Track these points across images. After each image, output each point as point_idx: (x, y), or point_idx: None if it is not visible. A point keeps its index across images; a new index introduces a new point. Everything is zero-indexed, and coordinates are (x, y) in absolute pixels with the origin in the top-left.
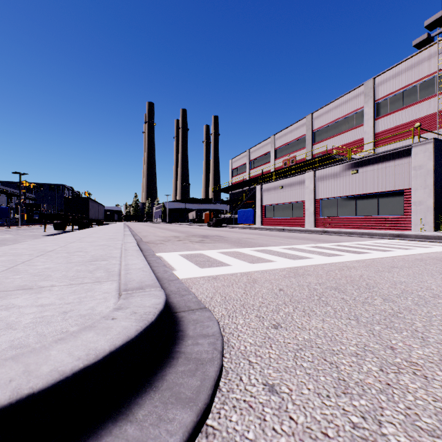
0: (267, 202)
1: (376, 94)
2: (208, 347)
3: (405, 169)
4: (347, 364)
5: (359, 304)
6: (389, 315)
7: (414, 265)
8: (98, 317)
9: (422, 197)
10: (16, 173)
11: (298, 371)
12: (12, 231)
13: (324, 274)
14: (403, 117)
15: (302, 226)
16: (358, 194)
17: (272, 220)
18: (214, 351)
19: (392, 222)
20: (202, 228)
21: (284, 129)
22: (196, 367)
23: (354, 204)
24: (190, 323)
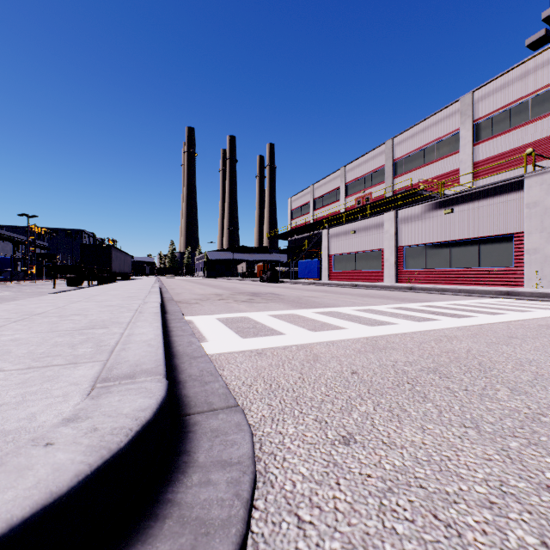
0: (336, 251)
1: (475, 112)
2: (225, 491)
3: (515, 207)
4: (478, 527)
5: (475, 399)
6: (526, 420)
7: (540, 334)
8: (29, 437)
9: (538, 243)
10: (22, 215)
11: (387, 545)
12: (14, 288)
13: (415, 348)
14: (511, 141)
15: (380, 281)
16: (453, 240)
17: (342, 274)
18: (234, 500)
19: (498, 276)
20: (252, 284)
21: (358, 159)
22: (194, 542)
23: (448, 253)
24: (206, 436)
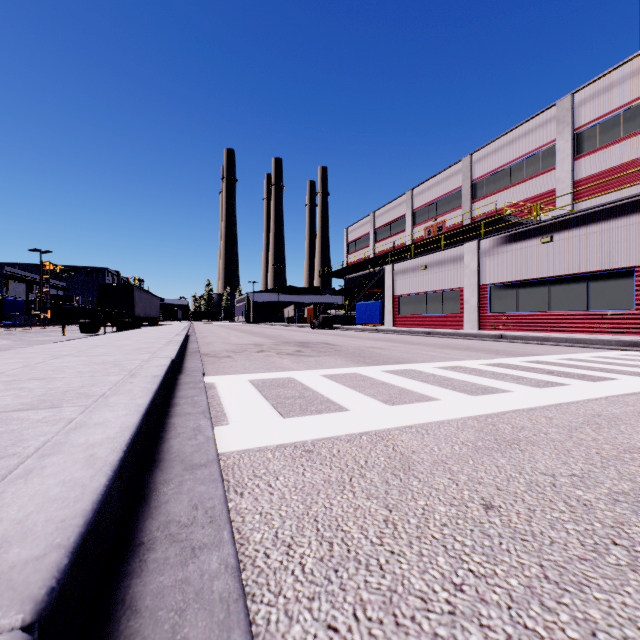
0: (402, 291)
1: (576, 119)
2: None
3: (637, 233)
4: None
5: None
6: None
7: None
8: None
9: None
10: (34, 250)
11: None
12: (16, 335)
13: (566, 441)
14: (623, 153)
15: (458, 327)
16: (553, 276)
17: (410, 319)
18: None
19: (613, 321)
20: (301, 331)
21: (428, 180)
22: None
23: (546, 293)
24: None
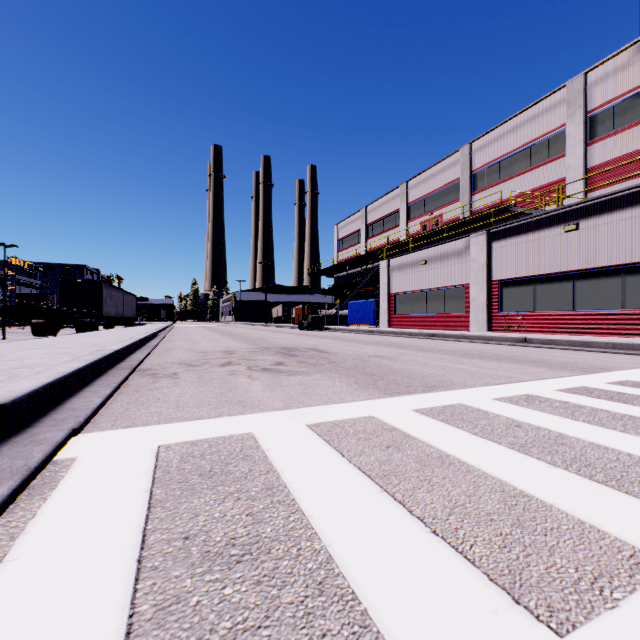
0: (399, 288)
1: (588, 100)
2: None
3: None
4: None
5: None
6: None
7: None
8: None
9: None
10: None
11: None
12: None
13: None
14: None
15: (463, 328)
16: (579, 269)
17: (407, 319)
18: None
19: None
20: (288, 333)
21: (423, 172)
22: None
23: (570, 289)
24: None
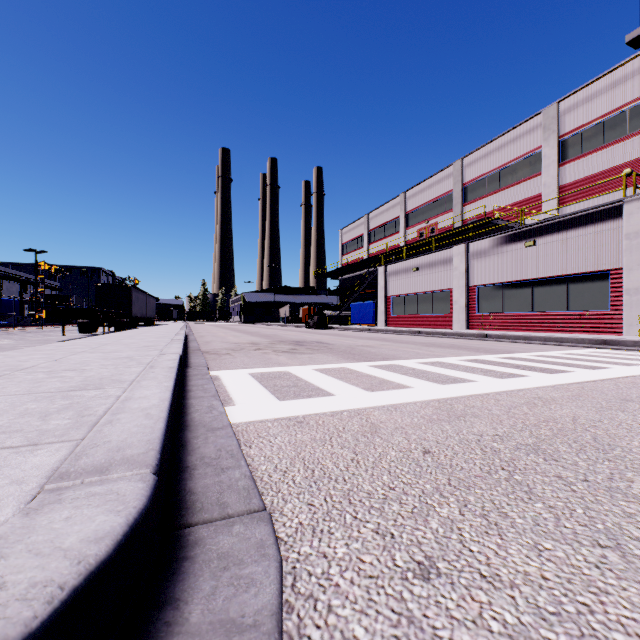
0: (395, 292)
1: (561, 126)
2: None
3: (612, 238)
4: None
5: (603, 496)
6: None
7: None
8: None
9: (639, 281)
10: (30, 250)
11: None
12: (16, 335)
13: (503, 415)
14: (604, 160)
15: (447, 327)
16: (536, 278)
17: (402, 319)
18: None
19: (591, 321)
20: (296, 331)
21: (420, 183)
22: None
23: (529, 294)
24: (209, 569)
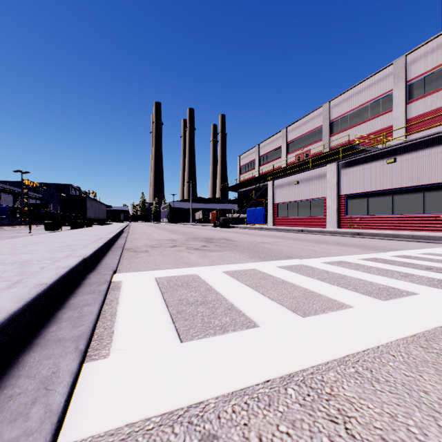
0: (280, 200)
1: (407, 74)
2: None
3: None
4: None
5: None
6: None
7: None
8: None
9: None
10: (17, 171)
11: None
12: None
13: None
14: None
15: (322, 226)
16: (396, 188)
17: (286, 220)
18: None
19: None
20: (207, 229)
21: (298, 121)
22: None
23: (390, 200)
24: None
